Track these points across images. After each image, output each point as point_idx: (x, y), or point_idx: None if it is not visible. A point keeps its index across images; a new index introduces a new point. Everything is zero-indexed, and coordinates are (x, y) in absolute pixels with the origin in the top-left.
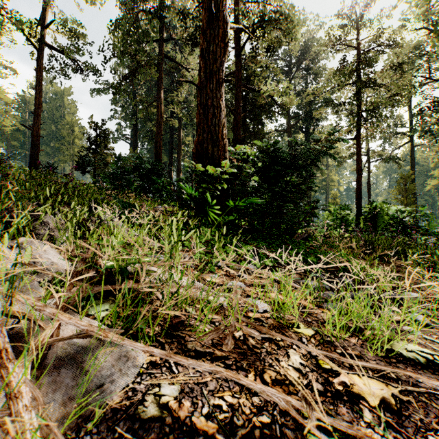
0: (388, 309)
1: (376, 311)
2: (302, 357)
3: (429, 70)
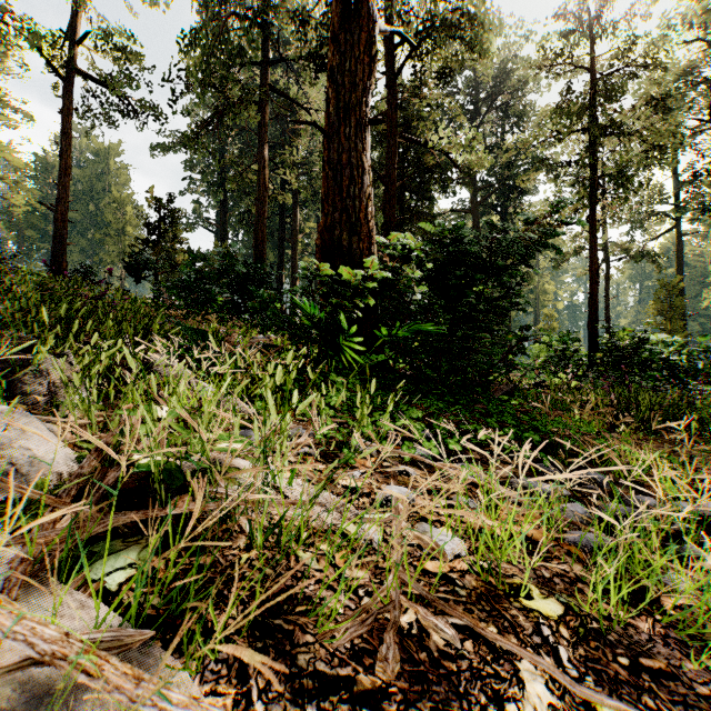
0: (691, 541)
1: (689, 562)
2: (550, 683)
3: (710, 109)
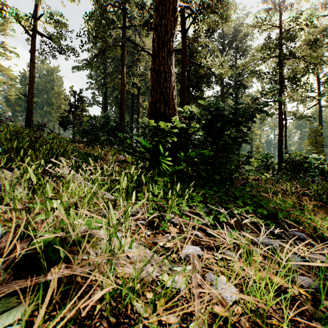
0: None
1: None
2: None
3: None
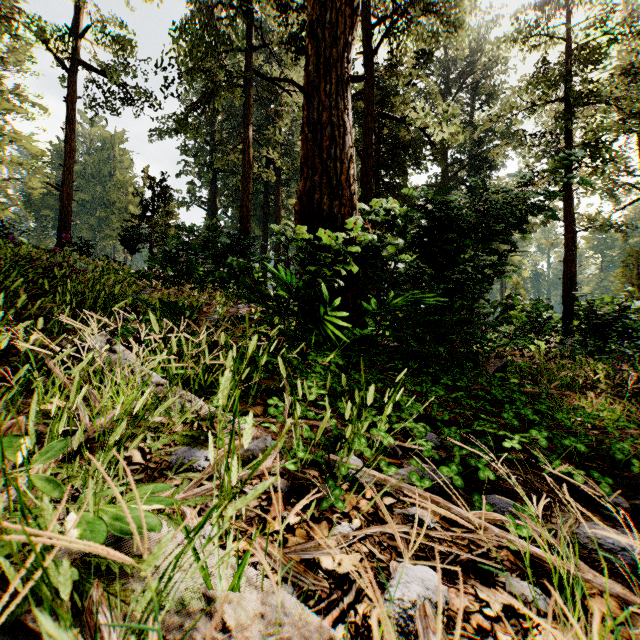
0: None
1: None
2: None
3: None
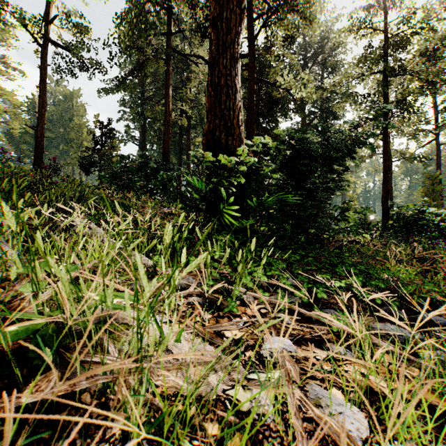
0: None
1: None
2: None
3: None
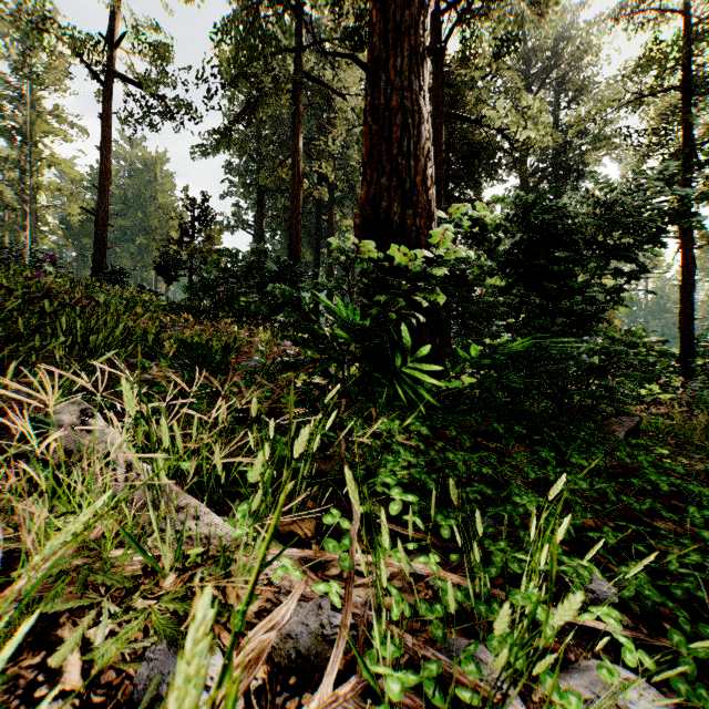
0: None
1: None
2: None
3: None
